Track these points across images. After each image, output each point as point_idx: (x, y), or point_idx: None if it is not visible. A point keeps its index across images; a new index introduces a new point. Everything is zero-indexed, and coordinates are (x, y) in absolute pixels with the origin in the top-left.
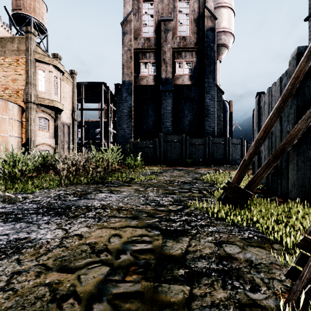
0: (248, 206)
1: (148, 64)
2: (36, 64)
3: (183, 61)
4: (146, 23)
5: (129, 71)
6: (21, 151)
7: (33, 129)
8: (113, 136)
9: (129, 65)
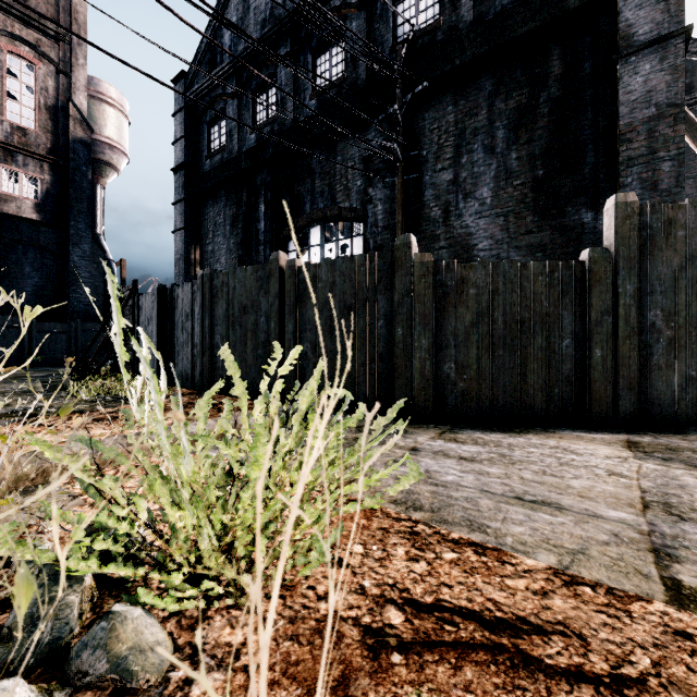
0: None
1: None
2: None
3: (20, 172)
4: None
5: None
6: None
7: None
8: None
9: None
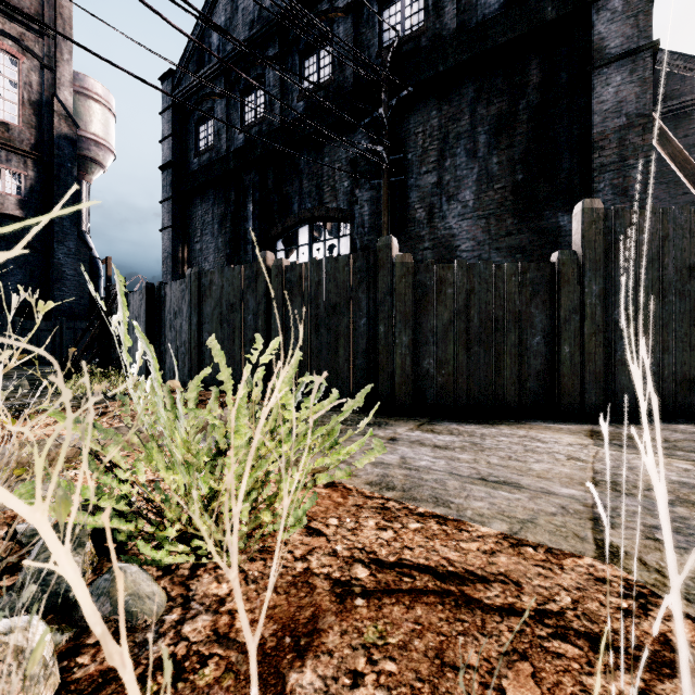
0: None
1: None
2: None
3: (3, 168)
4: None
5: None
6: None
7: None
8: None
9: None
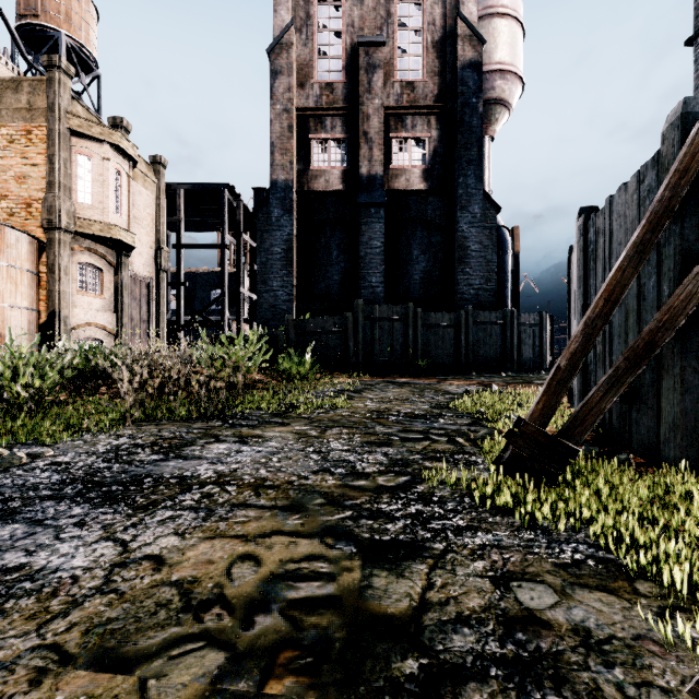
0: (566, 478)
1: (329, 144)
2: (72, 142)
3: (409, 138)
4: (326, 49)
5: (286, 159)
6: (32, 343)
7: (64, 292)
8: (250, 307)
9: (287, 146)
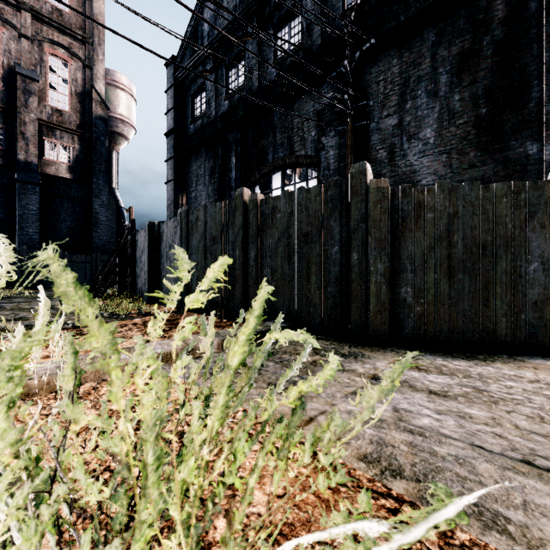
0: None
1: None
2: None
3: (58, 143)
4: None
5: None
6: None
7: None
8: None
9: None
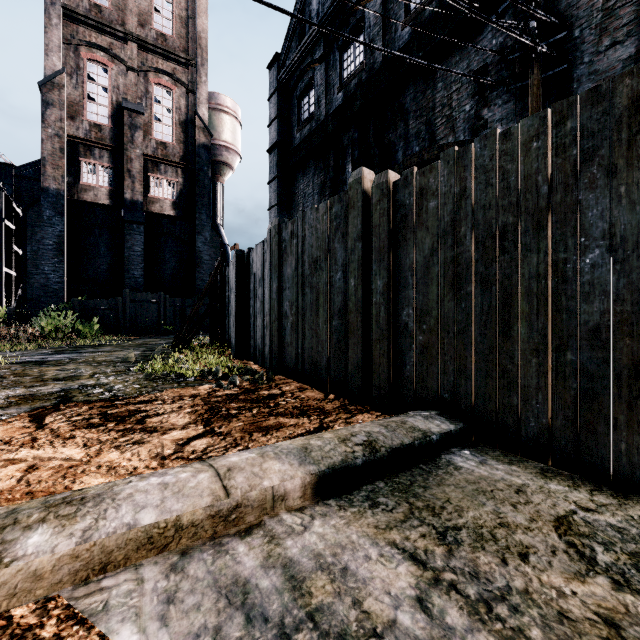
0: None
1: (98, 168)
2: None
3: (162, 179)
4: (95, 97)
5: (58, 173)
6: None
7: None
8: (8, 282)
9: (59, 163)
